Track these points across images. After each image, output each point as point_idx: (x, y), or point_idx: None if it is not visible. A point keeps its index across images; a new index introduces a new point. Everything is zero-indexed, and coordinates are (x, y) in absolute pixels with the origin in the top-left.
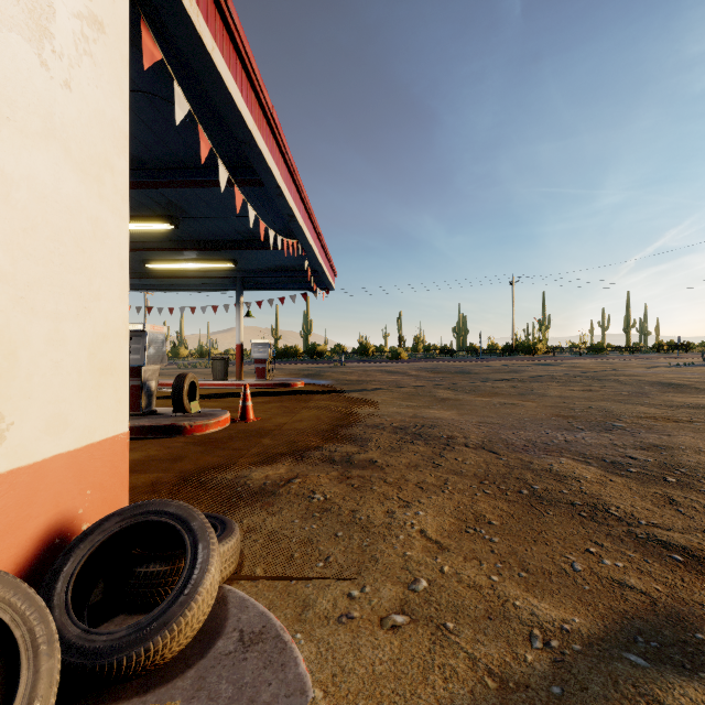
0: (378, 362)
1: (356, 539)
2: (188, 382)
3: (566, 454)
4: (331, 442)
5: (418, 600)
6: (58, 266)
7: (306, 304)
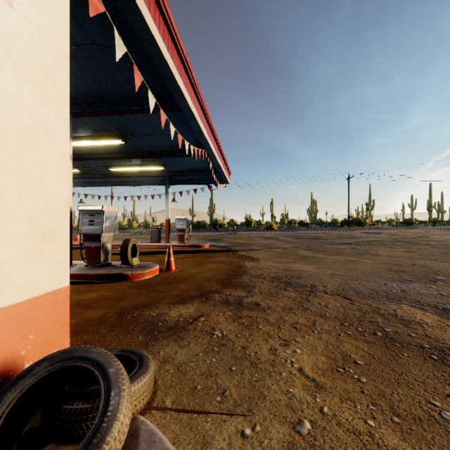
0: (258, 231)
1: (247, 374)
2: (131, 245)
3: (405, 301)
4: (227, 287)
5: (303, 444)
6: (0, 151)
7: (211, 194)
